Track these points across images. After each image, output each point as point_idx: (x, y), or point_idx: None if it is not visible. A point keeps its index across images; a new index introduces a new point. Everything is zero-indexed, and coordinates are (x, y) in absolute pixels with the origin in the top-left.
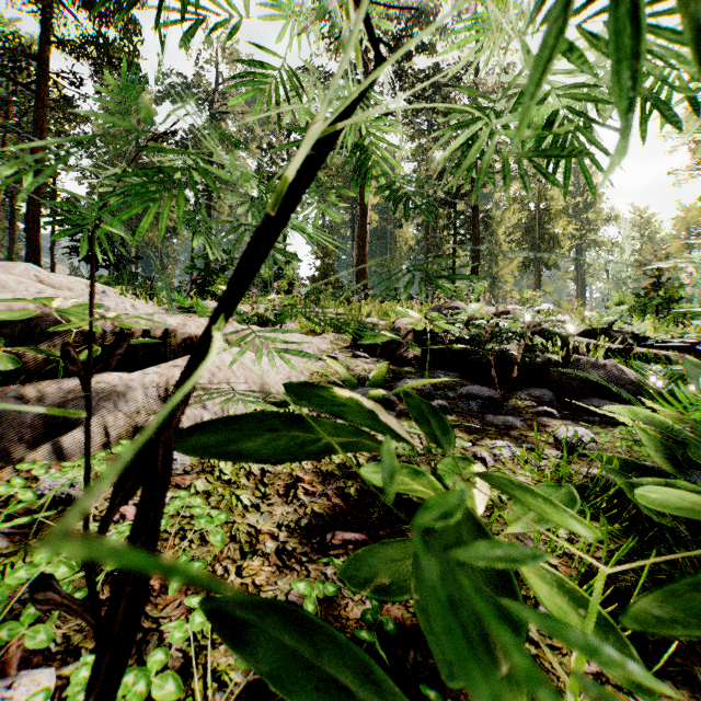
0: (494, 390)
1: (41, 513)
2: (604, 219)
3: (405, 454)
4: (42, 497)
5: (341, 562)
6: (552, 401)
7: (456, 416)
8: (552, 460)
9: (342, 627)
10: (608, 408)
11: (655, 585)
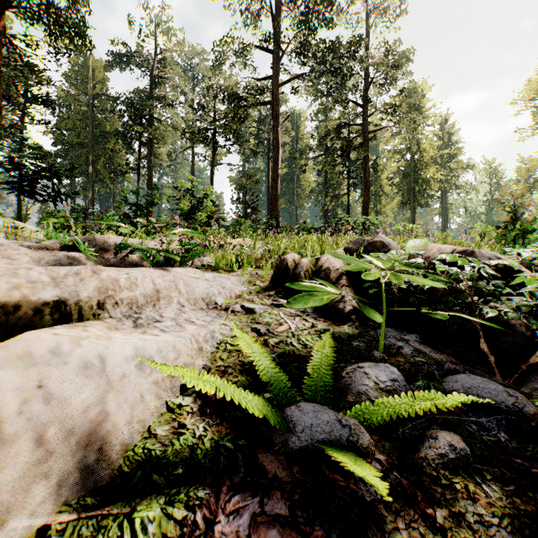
0: (516, 392)
1: None
2: (463, 168)
3: None
4: None
5: None
6: None
7: (496, 483)
8: None
9: None
10: None
11: None
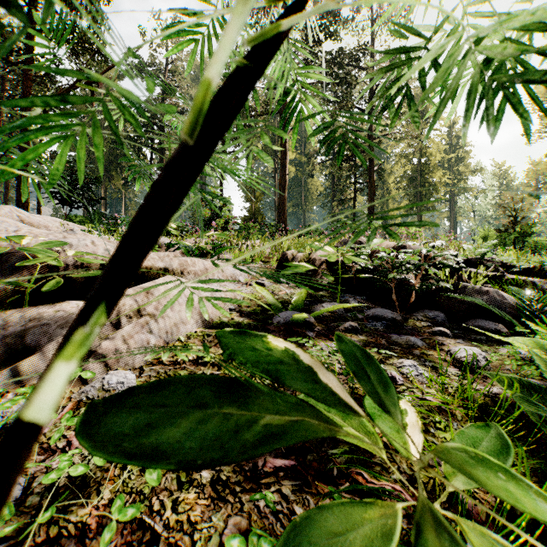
0: (396, 312)
1: None
2: (471, 171)
3: None
4: None
5: (273, 495)
6: (444, 321)
7: (365, 336)
8: (452, 378)
9: None
10: (513, 339)
11: None
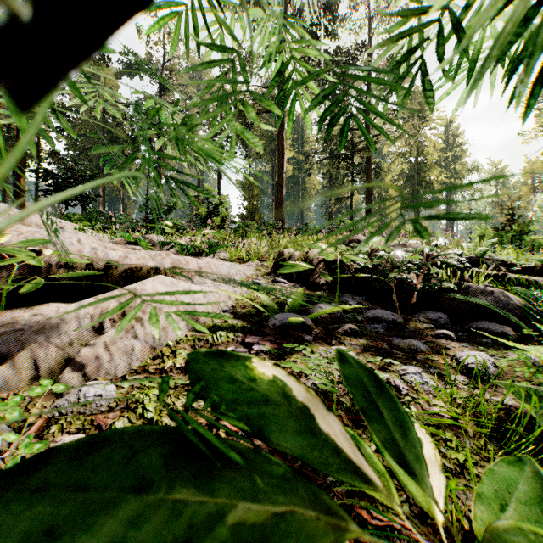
0: (397, 314)
1: None
2: (468, 170)
3: (326, 389)
4: None
5: None
6: (447, 323)
7: (365, 339)
8: (460, 387)
9: None
10: (534, 349)
11: None
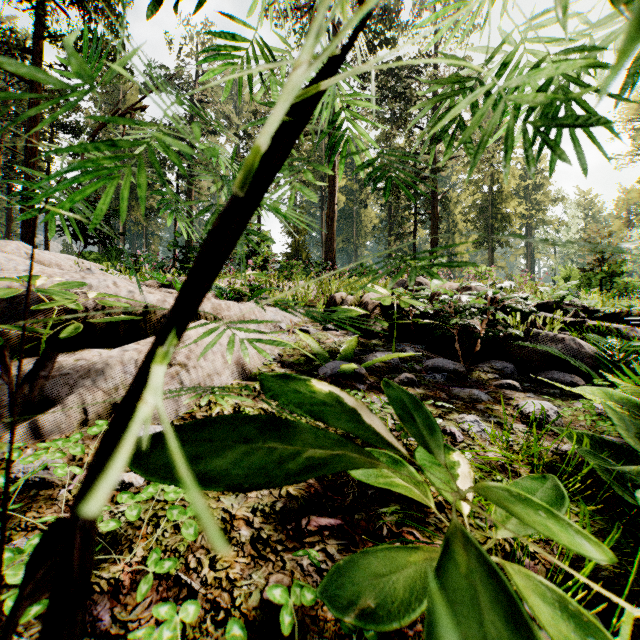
0: (458, 363)
1: (13, 497)
2: (551, 200)
3: None
4: (15, 481)
5: (317, 553)
6: (513, 373)
7: (423, 389)
8: (519, 435)
9: (319, 630)
10: (581, 389)
11: (636, 574)
